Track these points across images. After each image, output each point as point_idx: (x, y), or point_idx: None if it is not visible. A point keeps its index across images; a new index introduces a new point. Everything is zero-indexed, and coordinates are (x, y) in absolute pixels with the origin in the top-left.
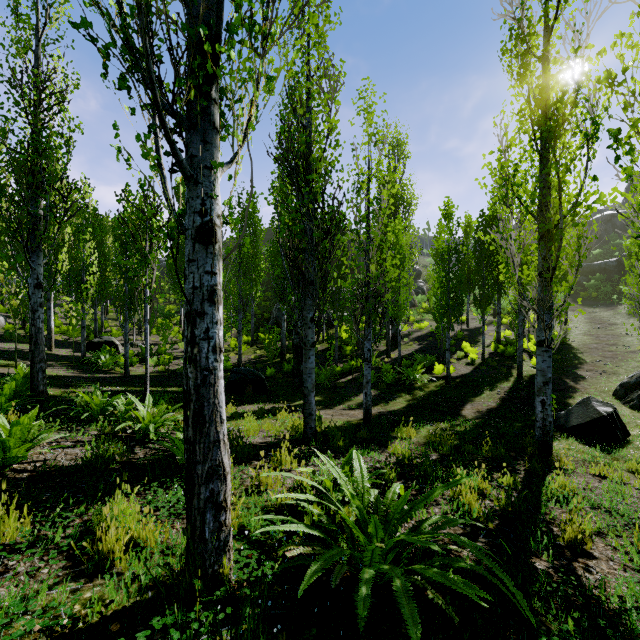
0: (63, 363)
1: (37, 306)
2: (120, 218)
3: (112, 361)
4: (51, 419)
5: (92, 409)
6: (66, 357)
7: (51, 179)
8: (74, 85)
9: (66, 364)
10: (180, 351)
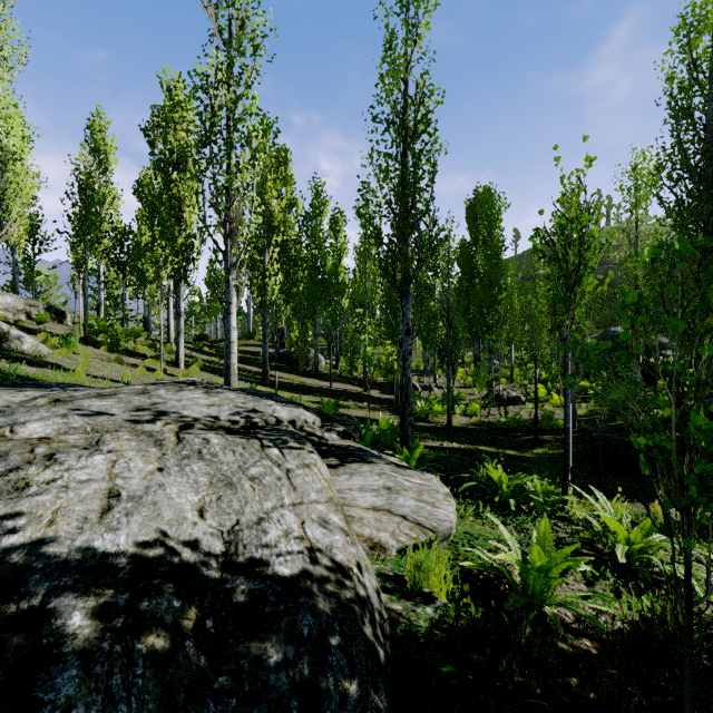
0: (383, 406)
1: (407, 354)
2: (540, 236)
3: (427, 408)
4: (480, 504)
5: (497, 489)
6: (380, 399)
7: (422, 212)
8: (435, 103)
9: (386, 408)
10: (478, 398)
